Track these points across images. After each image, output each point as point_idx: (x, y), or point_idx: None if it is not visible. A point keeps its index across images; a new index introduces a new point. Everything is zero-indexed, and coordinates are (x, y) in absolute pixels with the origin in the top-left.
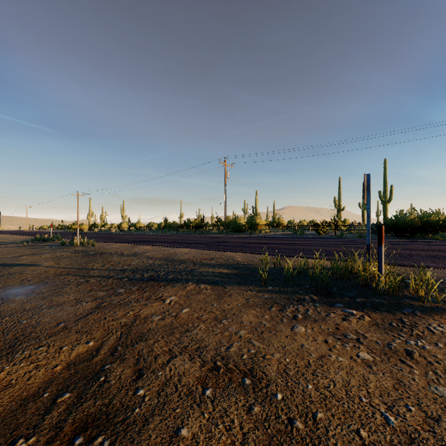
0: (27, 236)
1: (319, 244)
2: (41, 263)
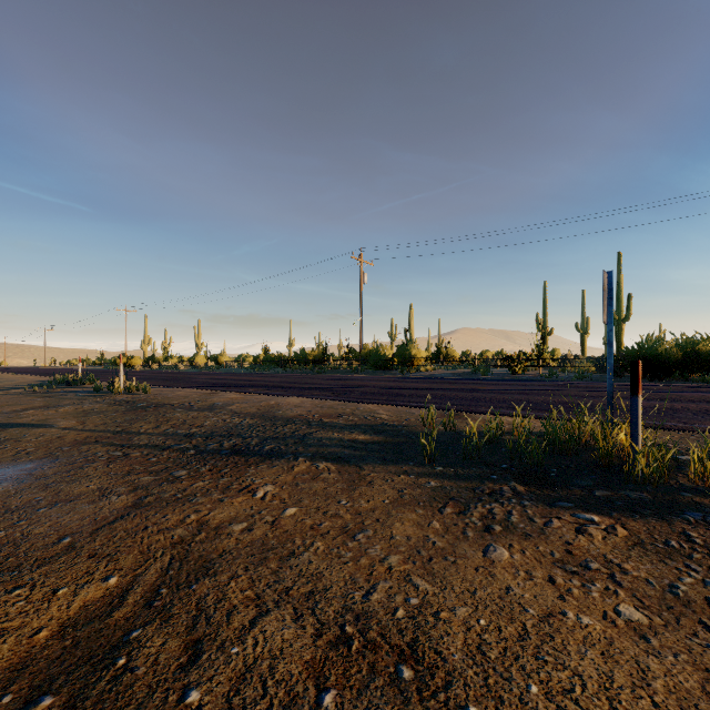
0: (43, 376)
1: (516, 390)
2: (55, 423)
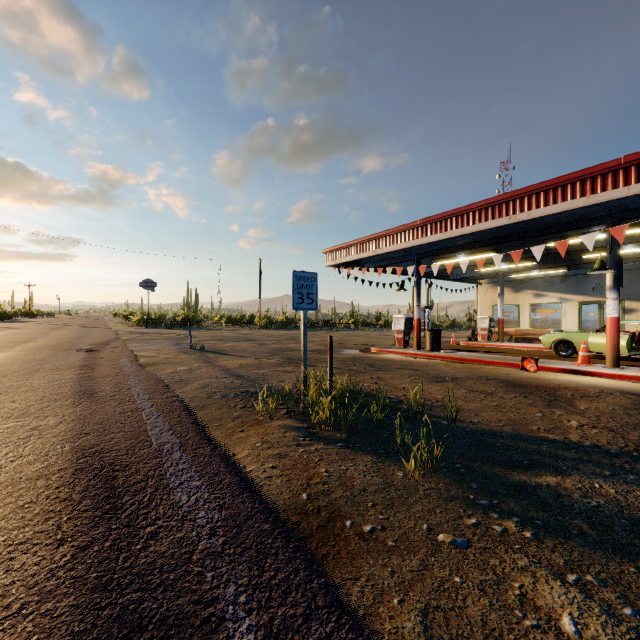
0: None
1: None
2: None
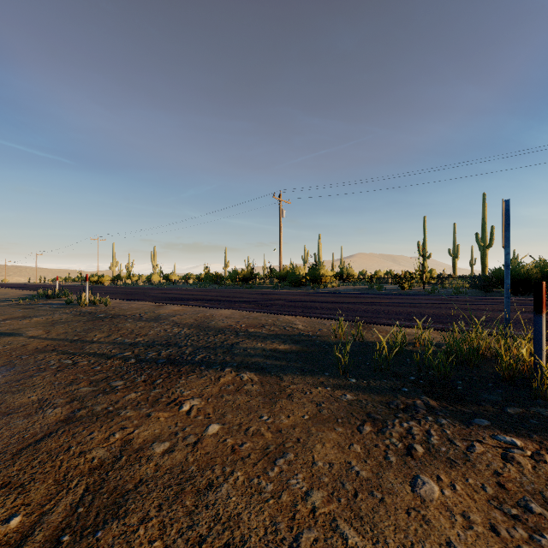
0: (31, 291)
1: (408, 303)
2: (25, 332)
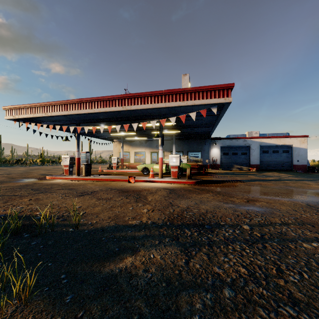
0: None
1: None
2: None
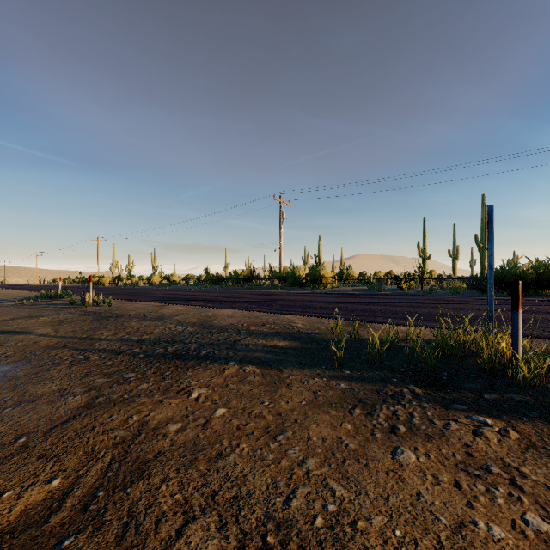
0: (33, 292)
1: (405, 303)
2: (34, 330)
